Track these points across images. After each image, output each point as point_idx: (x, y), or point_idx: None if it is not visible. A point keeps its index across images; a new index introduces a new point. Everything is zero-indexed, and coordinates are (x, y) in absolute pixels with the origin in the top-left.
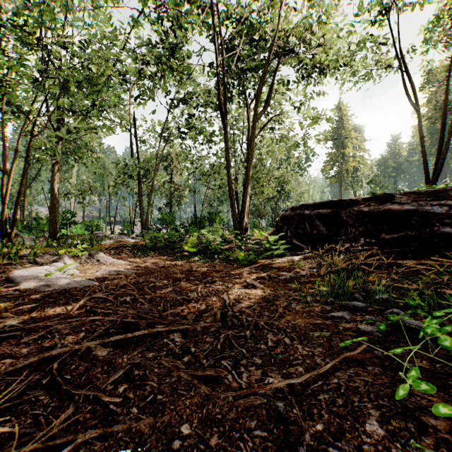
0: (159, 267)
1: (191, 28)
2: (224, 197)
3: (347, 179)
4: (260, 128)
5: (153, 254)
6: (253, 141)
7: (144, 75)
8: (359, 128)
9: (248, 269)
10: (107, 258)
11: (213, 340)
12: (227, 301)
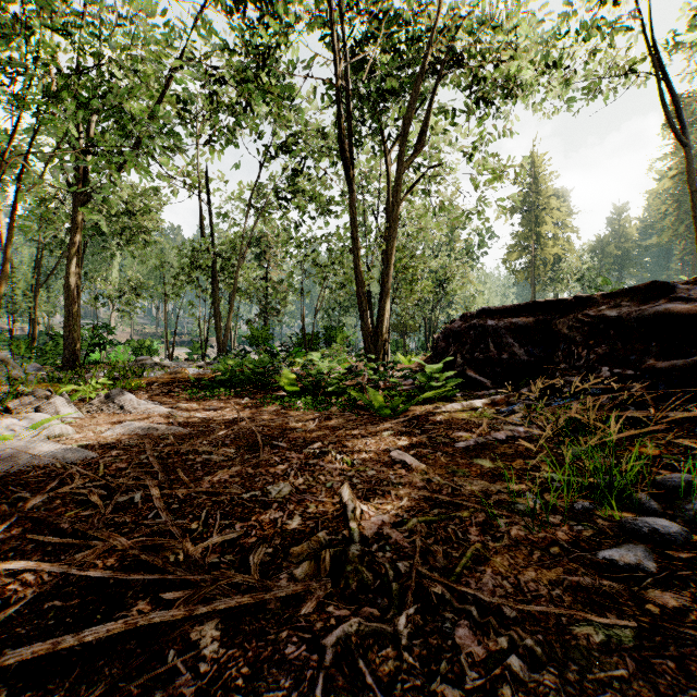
0: (229, 419)
1: (295, 22)
2: (349, 303)
3: (543, 273)
4: (408, 190)
5: (225, 395)
6: (397, 206)
7: (219, 104)
8: (562, 194)
9: (392, 425)
10: (138, 402)
11: (306, 653)
12: (348, 507)
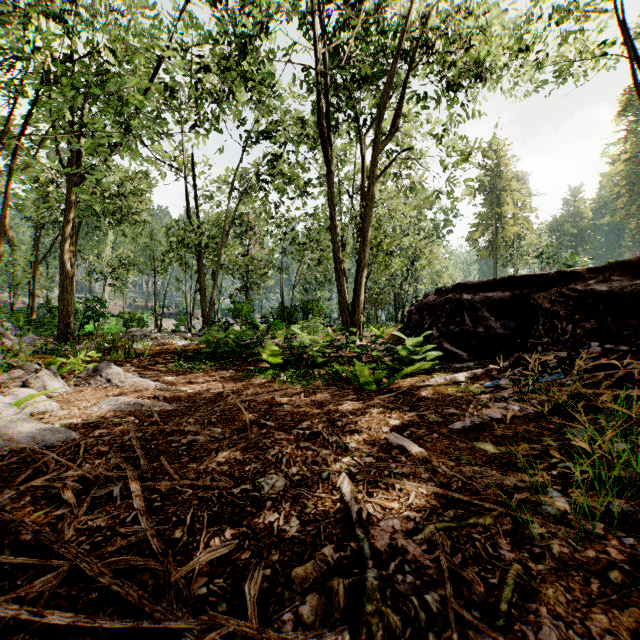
0: (215, 394)
1: (276, 12)
2: (324, 278)
3: (504, 250)
4: (381, 172)
5: (210, 367)
6: (372, 185)
7: (204, 91)
8: (522, 177)
9: (379, 401)
10: (126, 375)
11: None
12: (353, 508)
